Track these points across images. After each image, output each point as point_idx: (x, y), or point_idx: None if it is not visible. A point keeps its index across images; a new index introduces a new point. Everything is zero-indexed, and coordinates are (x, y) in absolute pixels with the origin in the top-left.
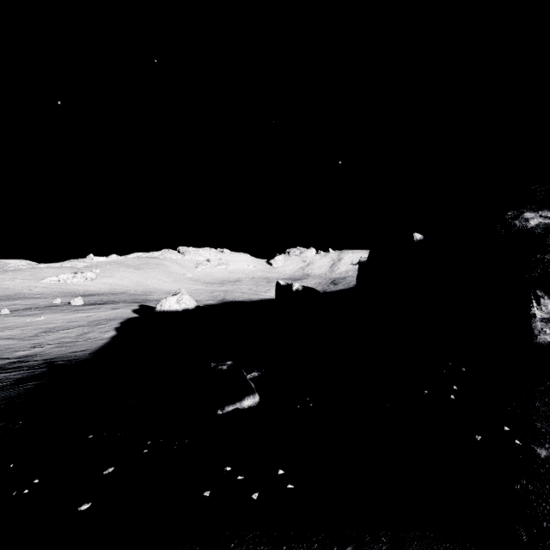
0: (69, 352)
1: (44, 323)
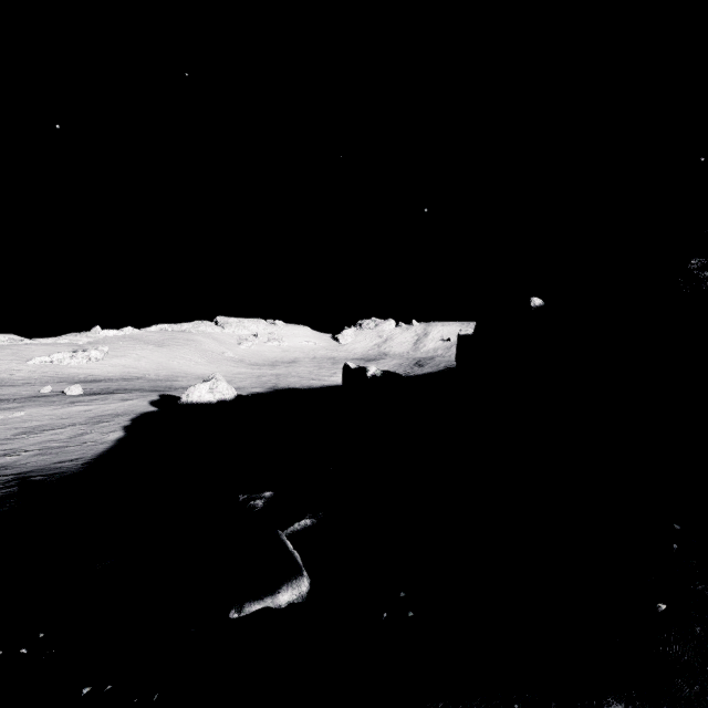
0: (53, 462)
1: (24, 420)
